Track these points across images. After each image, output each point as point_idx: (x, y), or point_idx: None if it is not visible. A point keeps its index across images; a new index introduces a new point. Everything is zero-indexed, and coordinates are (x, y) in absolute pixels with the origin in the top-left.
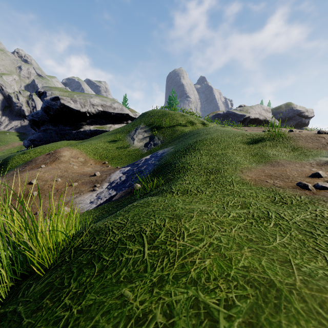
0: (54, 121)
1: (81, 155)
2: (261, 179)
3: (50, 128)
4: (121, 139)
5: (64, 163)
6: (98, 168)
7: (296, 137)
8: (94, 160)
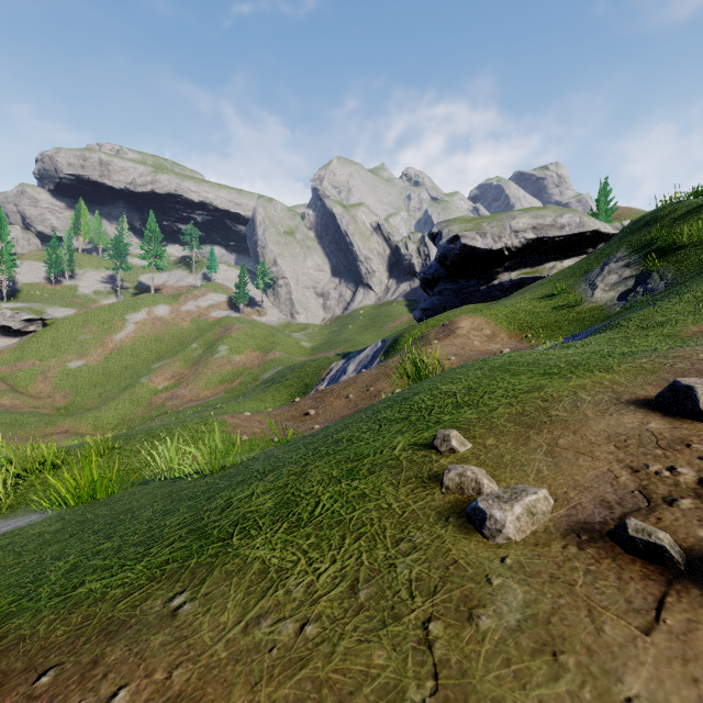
0: (452, 275)
1: (487, 325)
2: None
3: (447, 287)
4: (565, 290)
5: (461, 338)
6: (511, 345)
7: None
8: (507, 332)
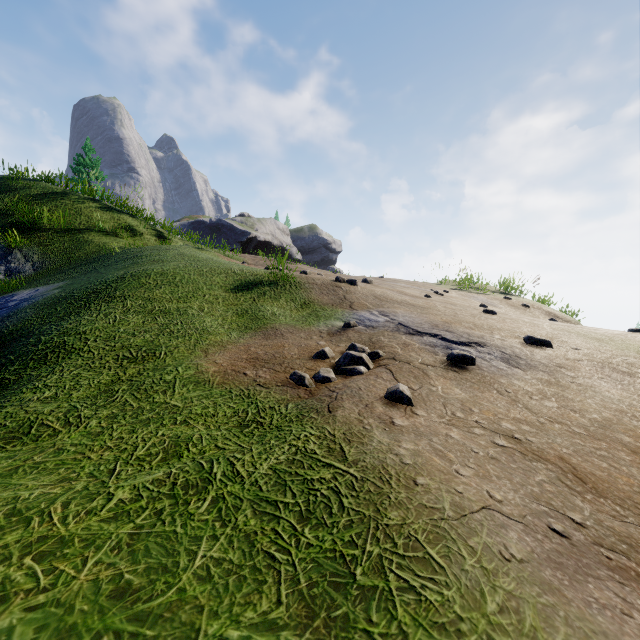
0: None
1: None
2: (237, 368)
3: None
4: None
5: None
6: None
7: (309, 283)
8: None
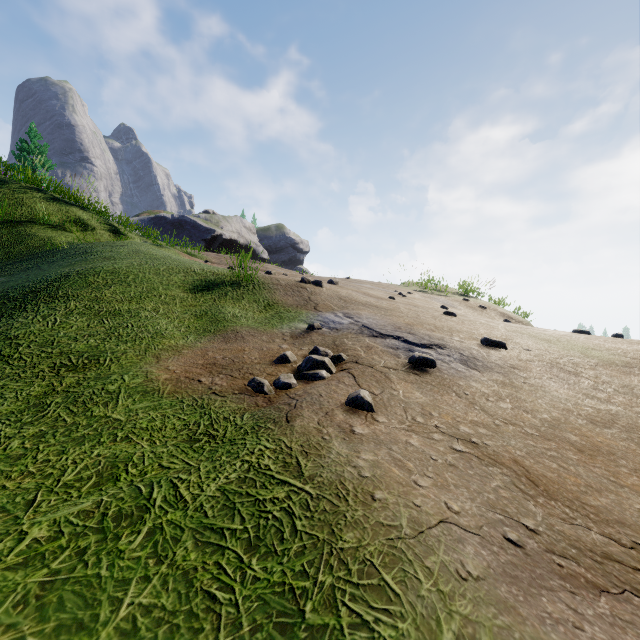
0: None
1: None
2: (191, 375)
3: None
4: None
5: None
6: None
7: (273, 284)
8: None
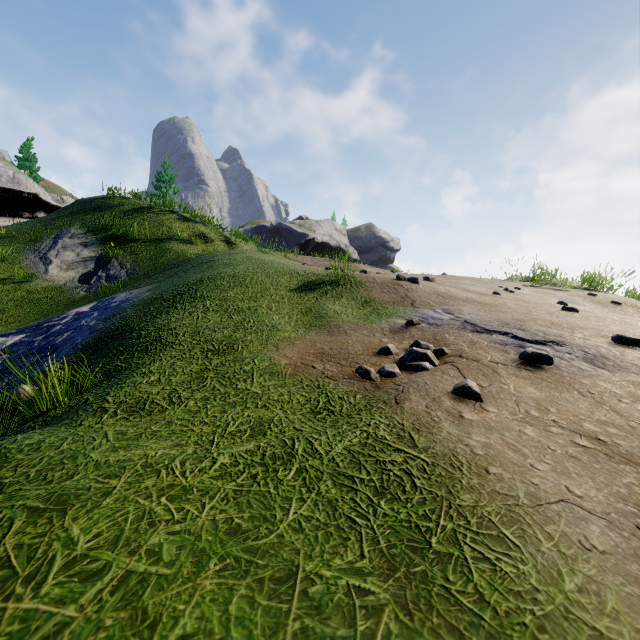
0: None
1: None
2: (305, 361)
3: None
4: (5, 257)
5: None
6: None
7: (370, 282)
8: None
